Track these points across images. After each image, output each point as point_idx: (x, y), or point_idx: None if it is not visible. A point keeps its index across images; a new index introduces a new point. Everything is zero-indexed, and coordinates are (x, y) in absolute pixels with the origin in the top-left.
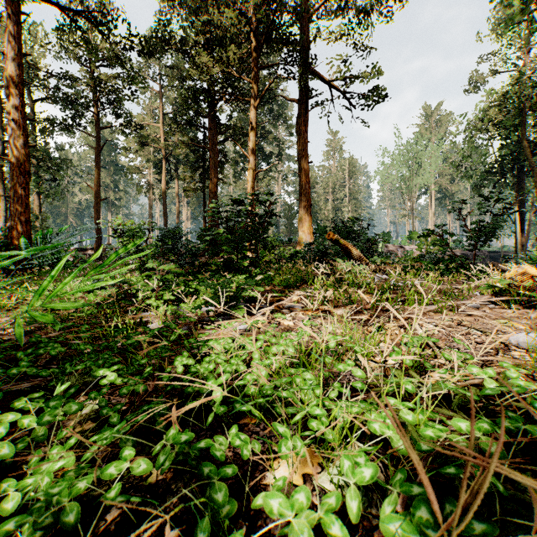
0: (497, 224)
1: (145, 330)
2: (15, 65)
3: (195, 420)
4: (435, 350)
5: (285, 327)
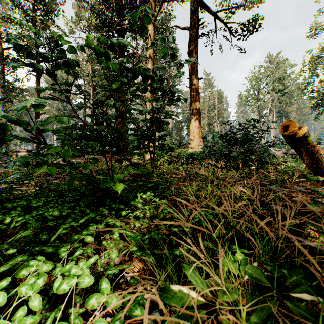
0: None
1: None
2: None
3: None
4: None
5: None
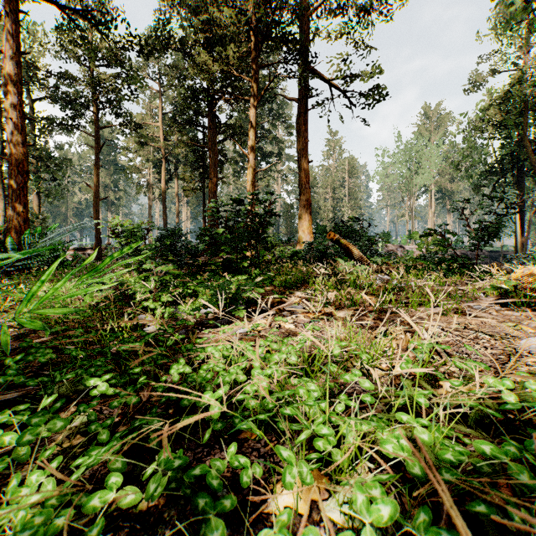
0: (500, 224)
1: (141, 334)
2: (13, 64)
3: (191, 435)
4: (444, 356)
5: (286, 330)
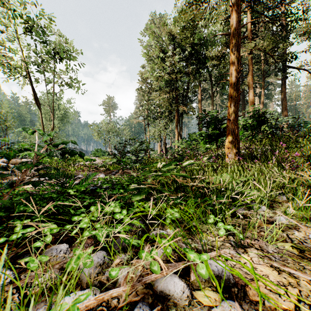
0: None
1: None
2: (200, 97)
3: None
4: None
5: None
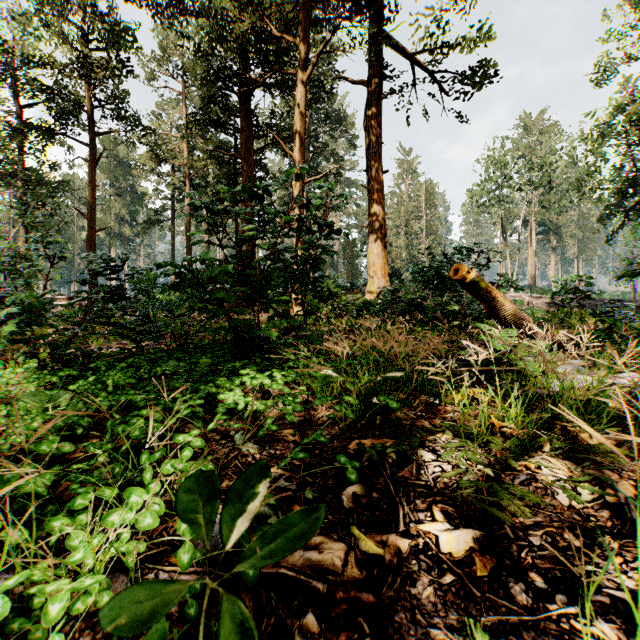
0: None
1: None
2: None
3: None
4: None
5: None
